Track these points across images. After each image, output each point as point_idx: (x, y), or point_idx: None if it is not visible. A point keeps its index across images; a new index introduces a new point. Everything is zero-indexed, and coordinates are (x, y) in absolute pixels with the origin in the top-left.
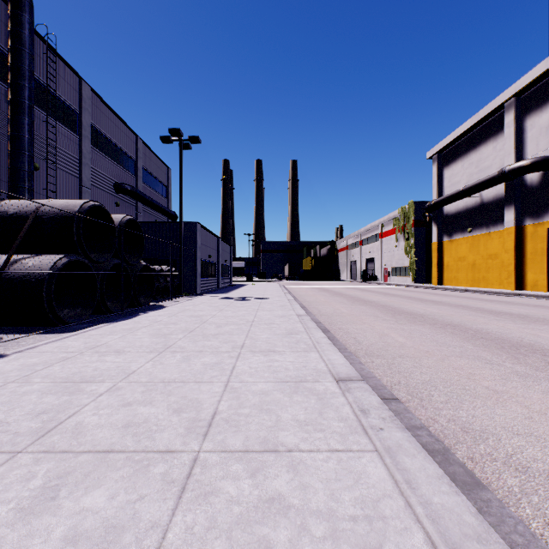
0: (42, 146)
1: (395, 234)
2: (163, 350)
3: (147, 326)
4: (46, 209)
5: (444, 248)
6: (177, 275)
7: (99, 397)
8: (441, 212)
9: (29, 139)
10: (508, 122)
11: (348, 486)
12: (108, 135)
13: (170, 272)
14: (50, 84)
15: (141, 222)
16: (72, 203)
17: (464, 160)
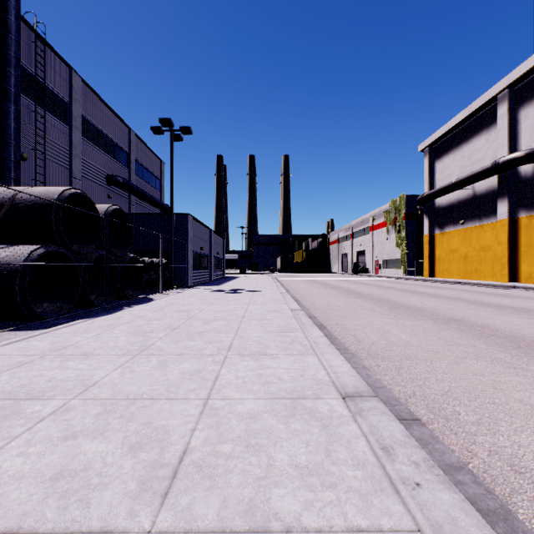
0: (30, 136)
1: (386, 227)
2: (138, 352)
3: (128, 322)
4: (23, 197)
5: (436, 240)
6: (168, 268)
7: (37, 424)
8: (432, 204)
9: (15, 128)
10: (501, 113)
11: None
12: (100, 127)
13: (160, 264)
14: (39, 73)
15: (132, 214)
16: (51, 191)
17: (456, 153)
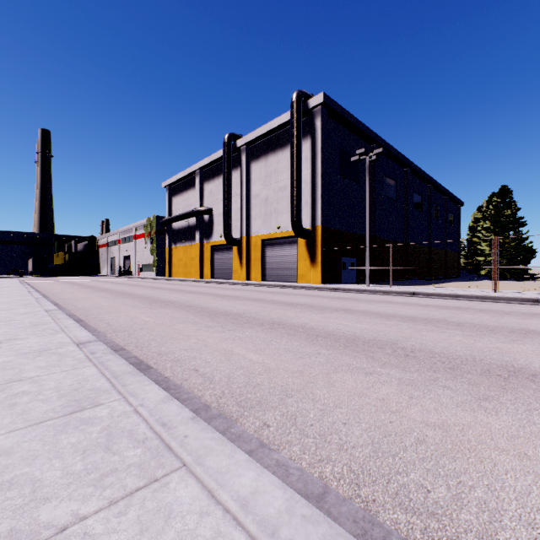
0: None
1: (145, 238)
2: None
3: None
4: None
5: (173, 252)
6: None
7: None
8: (171, 227)
9: None
10: (197, 182)
11: (28, 302)
12: None
13: None
14: None
15: None
16: None
17: (182, 196)
